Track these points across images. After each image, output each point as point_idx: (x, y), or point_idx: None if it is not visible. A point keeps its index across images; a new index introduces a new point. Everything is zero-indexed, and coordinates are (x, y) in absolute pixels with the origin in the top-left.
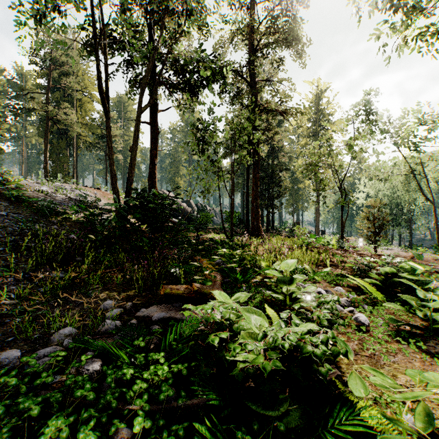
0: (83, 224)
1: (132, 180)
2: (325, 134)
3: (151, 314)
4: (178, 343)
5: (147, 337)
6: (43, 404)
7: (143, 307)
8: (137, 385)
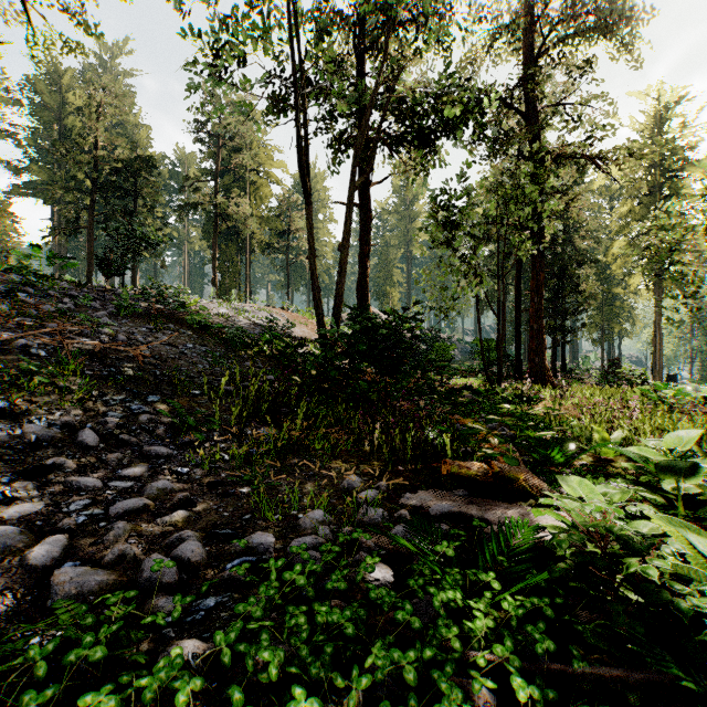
0: (278, 360)
1: (341, 293)
2: (676, 187)
3: (426, 504)
4: (510, 559)
5: (452, 541)
6: (353, 621)
7: (405, 491)
8: (479, 619)
